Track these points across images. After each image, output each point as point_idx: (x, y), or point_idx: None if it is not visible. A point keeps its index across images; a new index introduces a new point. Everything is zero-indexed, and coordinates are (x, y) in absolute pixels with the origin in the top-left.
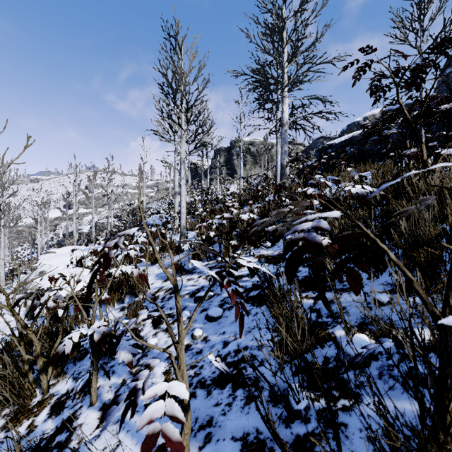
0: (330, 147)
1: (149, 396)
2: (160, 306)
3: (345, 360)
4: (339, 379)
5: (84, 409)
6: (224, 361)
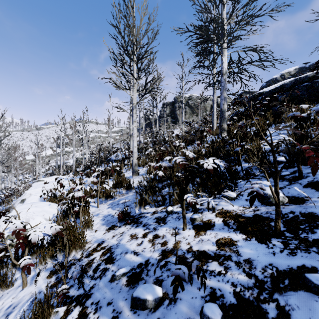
0: (261, 95)
1: None
2: (87, 291)
3: None
4: None
5: None
6: None
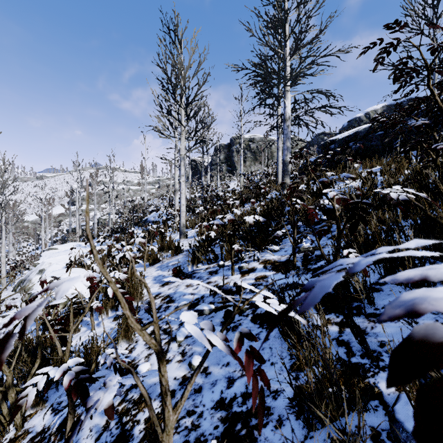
0: (333, 142)
1: None
2: None
3: None
4: None
5: None
6: (230, 411)
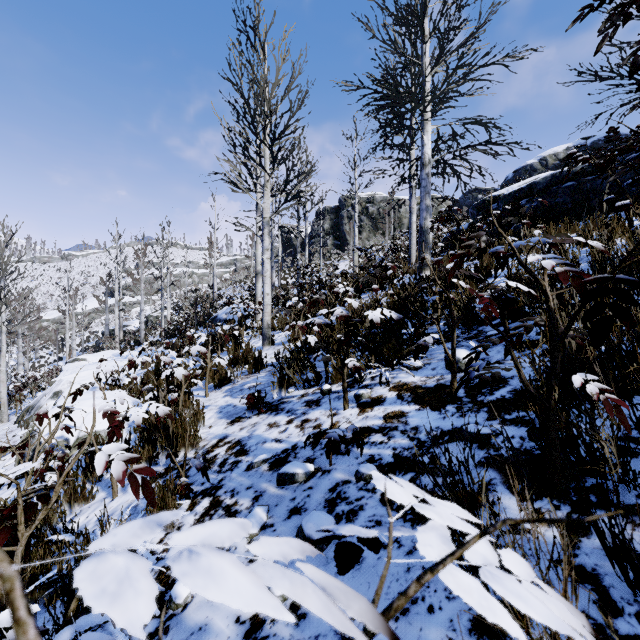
0: (496, 200)
1: None
2: (215, 484)
3: None
4: None
5: None
6: None
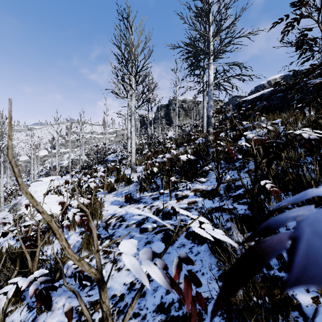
0: (244, 102)
1: None
2: (111, 234)
3: None
4: None
5: None
6: (168, 314)
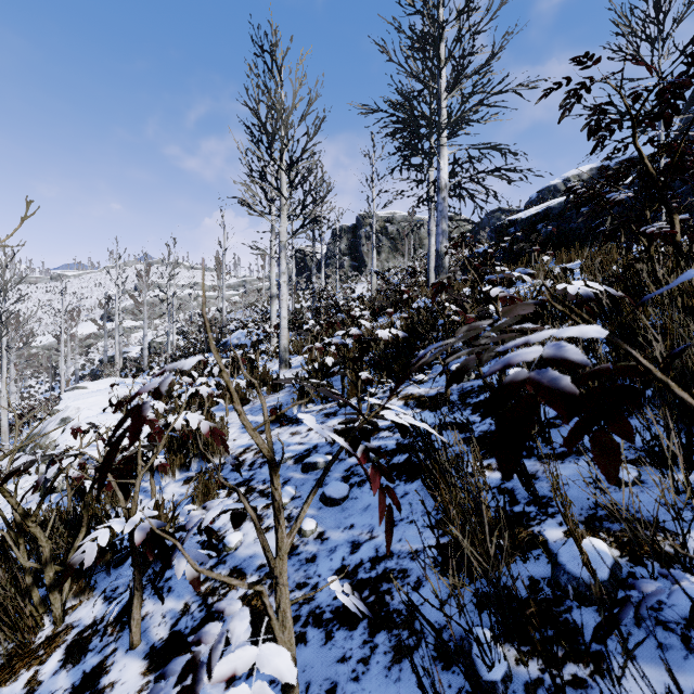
0: (513, 224)
1: (221, 676)
2: (247, 478)
3: (570, 587)
4: (561, 623)
5: (119, 656)
6: (354, 578)
